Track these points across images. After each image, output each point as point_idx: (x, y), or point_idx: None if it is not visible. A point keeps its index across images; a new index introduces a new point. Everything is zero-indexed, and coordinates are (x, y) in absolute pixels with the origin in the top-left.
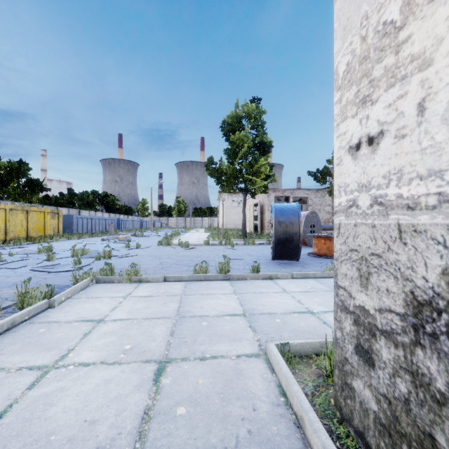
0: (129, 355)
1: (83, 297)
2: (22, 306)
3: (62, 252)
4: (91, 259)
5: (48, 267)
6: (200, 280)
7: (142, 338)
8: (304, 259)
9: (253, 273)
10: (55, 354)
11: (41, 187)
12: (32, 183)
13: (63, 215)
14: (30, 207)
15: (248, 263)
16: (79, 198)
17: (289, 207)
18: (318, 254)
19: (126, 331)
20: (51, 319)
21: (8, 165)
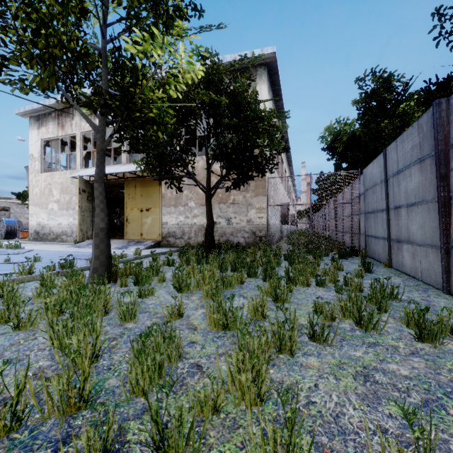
0: None
1: None
2: None
3: None
4: None
5: None
6: None
7: None
8: None
9: (3, 240)
10: None
11: None
12: None
13: None
14: None
15: None
16: None
17: (12, 220)
18: (23, 238)
19: None
20: None
21: None
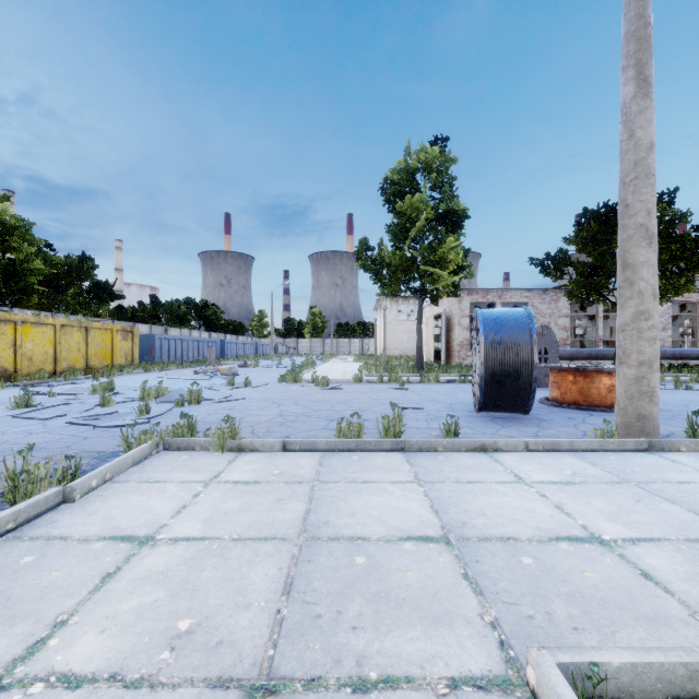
0: (181, 654)
1: (132, 479)
2: (14, 499)
3: (130, 392)
4: (170, 404)
5: (97, 418)
6: (348, 450)
7: (220, 597)
8: (535, 410)
9: (449, 439)
10: (21, 637)
11: (112, 294)
12: (99, 288)
13: (140, 335)
14: (91, 322)
15: (433, 416)
16: (167, 309)
17: (510, 315)
18: (560, 401)
19: (191, 573)
20: (56, 531)
21: (66, 261)
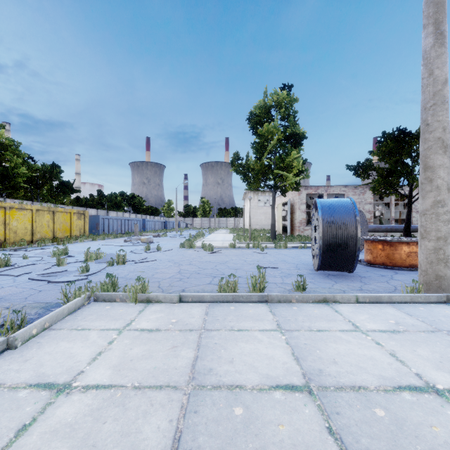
0: None
1: (65, 327)
2: None
3: (79, 255)
4: (104, 264)
5: (51, 275)
6: (227, 302)
7: None
8: (356, 269)
9: (300, 294)
10: None
11: (72, 189)
12: (64, 185)
13: (90, 216)
14: (56, 208)
15: (285, 274)
16: (108, 199)
17: (340, 203)
18: (373, 262)
19: (94, 425)
20: None
21: (42, 168)
